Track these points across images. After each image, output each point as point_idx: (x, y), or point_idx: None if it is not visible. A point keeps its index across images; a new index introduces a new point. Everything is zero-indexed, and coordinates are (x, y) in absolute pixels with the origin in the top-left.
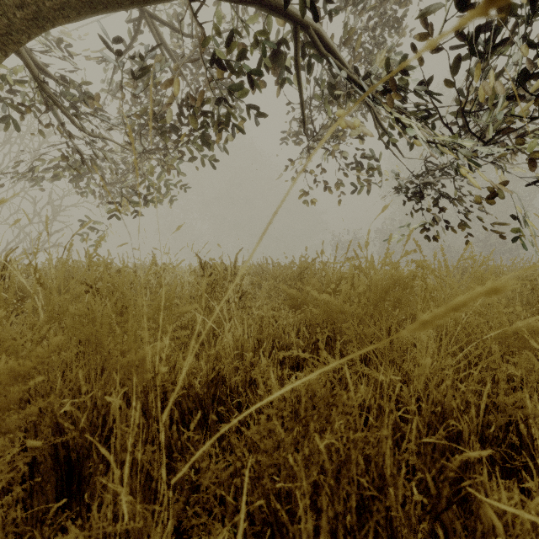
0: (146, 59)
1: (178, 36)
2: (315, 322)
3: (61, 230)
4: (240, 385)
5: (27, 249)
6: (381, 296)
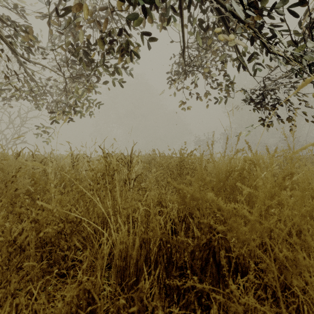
0: None
1: (96, 0)
2: (206, 221)
3: (26, 132)
4: None
5: (5, 145)
6: None
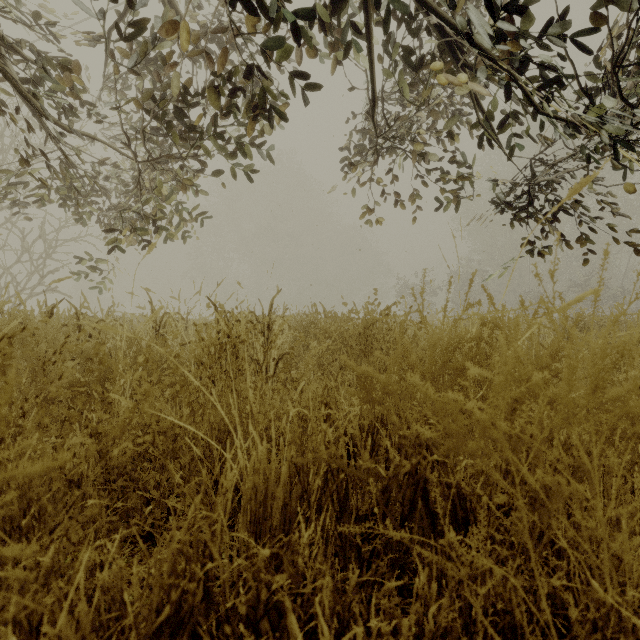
0: (136, 6)
1: (198, 7)
2: (411, 432)
3: (56, 270)
4: (248, 610)
5: (13, 295)
6: (590, 393)
